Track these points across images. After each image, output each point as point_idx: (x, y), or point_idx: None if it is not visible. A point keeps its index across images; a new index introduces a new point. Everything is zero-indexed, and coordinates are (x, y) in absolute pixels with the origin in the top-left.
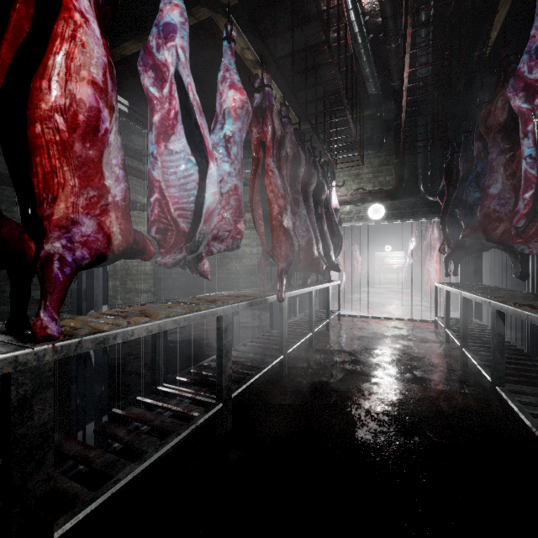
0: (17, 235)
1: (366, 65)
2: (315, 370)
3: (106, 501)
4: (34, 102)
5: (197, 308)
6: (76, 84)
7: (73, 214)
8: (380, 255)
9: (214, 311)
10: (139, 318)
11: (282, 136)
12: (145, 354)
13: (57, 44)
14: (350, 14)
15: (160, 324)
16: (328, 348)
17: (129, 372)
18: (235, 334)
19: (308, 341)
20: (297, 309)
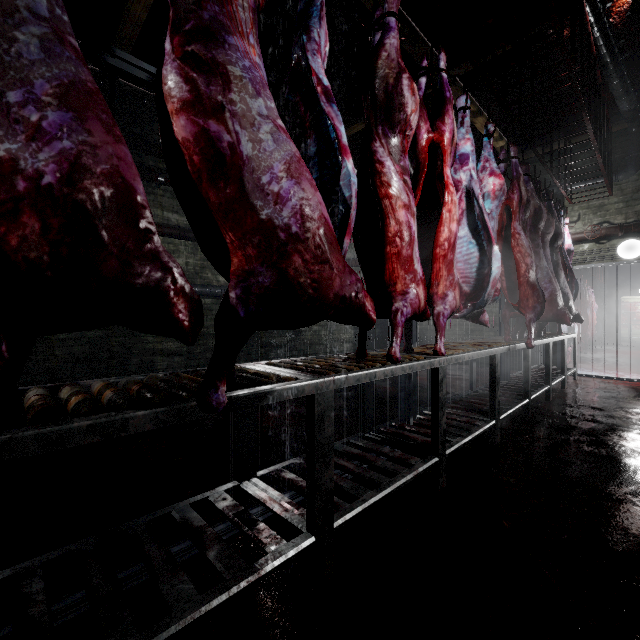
0: (426, 303)
1: (617, 87)
2: (562, 418)
3: (457, 448)
4: (438, 238)
5: (479, 348)
6: (453, 224)
7: (446, 291)
8: (629, 300)
9: (492, 350)
10: (456, 350)
11: (530, 200)
12: (383, 392)
13: (447, 207)
14: (599, 49)
15: (472, 355)
16: (569, 403)
17: (382, 402)
18: (474, 379)
19: (541, 395)
20: (521, 363)
